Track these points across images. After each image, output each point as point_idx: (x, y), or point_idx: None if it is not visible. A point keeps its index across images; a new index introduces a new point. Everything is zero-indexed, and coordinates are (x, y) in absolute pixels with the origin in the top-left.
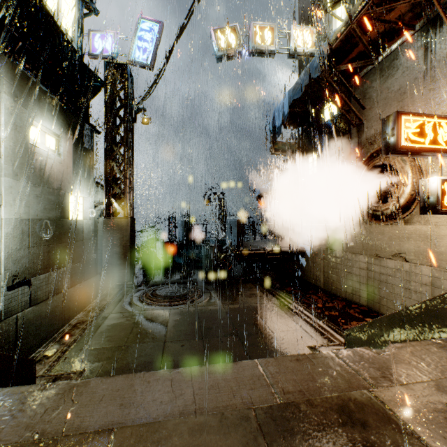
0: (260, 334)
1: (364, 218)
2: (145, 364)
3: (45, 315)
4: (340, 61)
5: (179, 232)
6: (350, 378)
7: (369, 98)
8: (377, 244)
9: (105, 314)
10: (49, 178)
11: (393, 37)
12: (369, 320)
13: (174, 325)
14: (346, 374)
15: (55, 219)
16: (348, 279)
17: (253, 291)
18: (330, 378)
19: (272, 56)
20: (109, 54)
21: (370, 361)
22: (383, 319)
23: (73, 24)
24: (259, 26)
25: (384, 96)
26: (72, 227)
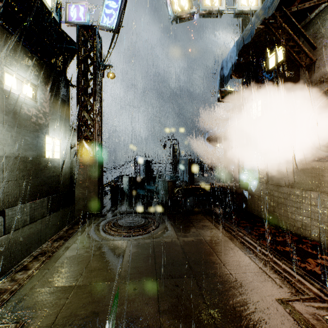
0: (218, 276)
1: (316, 156)
2: (90, 316)
3: (21, 241)
4: (292, 2)
5: (141, 169)
6: None
7: (321, 37)
8: None
9: (68, 244)
10: (25, 121)
11: None
12: (327, 258)
13: (130, 260)
14: None
15: (31, 157)
16: (296, 214)
17: (204, 223)
18: None
19: (219, 16)
20: (82, 21)
21: None
22: None
23: None
24: None
25: None
26: (48, 164)
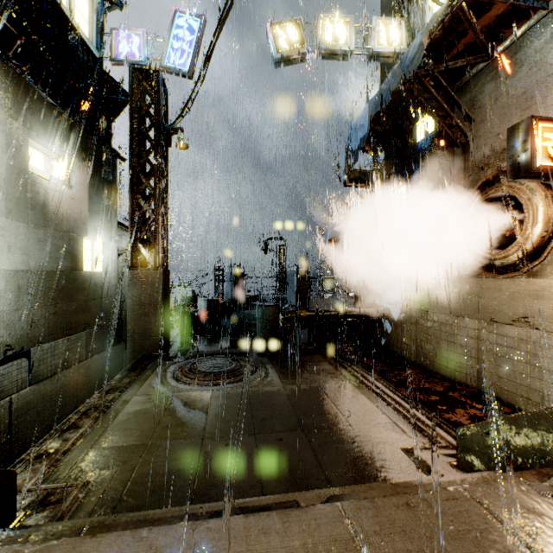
0: (334, 428)
1: (473, 270)
2: (174, 472)
3: (51, 396)
4: (440, 58)
5: (227, 287)
6: (510, 551)
7: (479, 108)
8: (492, 304)
9: (126, 397)
10: (57, 217)
11: (516, 21)
12: (482, 407)
13: (217, 414)
14: (500, 541)
15: (64, 271)
16: (450, 351)
17: (322, 366)
18: (472, 550)
19: (346, 58)
20: (136, 59)
21: (534, 510)
22: (519, 418)
23: (91, 21)
24: (330, 19)
25: (502, 104)
26: (87, 281)
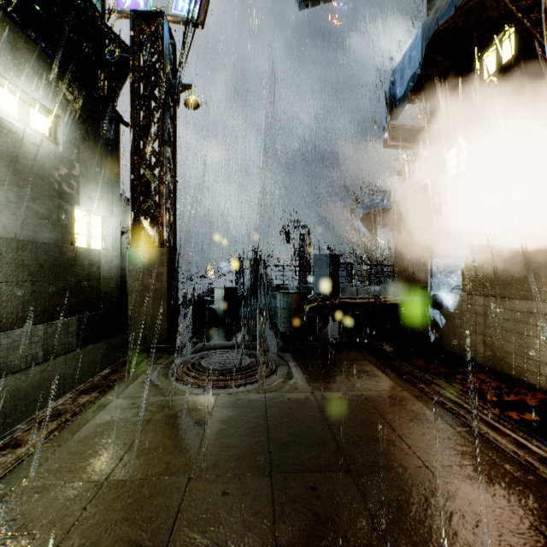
0: (400, 470)
1: None
2: None
3: (25, 393)
4: None
5: (246, 275)
6: None
7: None
8: None
9: (105, 399)
10: (35, 176)
11: None
12: None
13: (218, 433)
14: None
15: (46, 243)
16: (544, 351)
17: (361, 366)
18: None
19: None
20: (140, 9)
21: None
22: None
23: None
24: None
25: None
26: (79, 258)
